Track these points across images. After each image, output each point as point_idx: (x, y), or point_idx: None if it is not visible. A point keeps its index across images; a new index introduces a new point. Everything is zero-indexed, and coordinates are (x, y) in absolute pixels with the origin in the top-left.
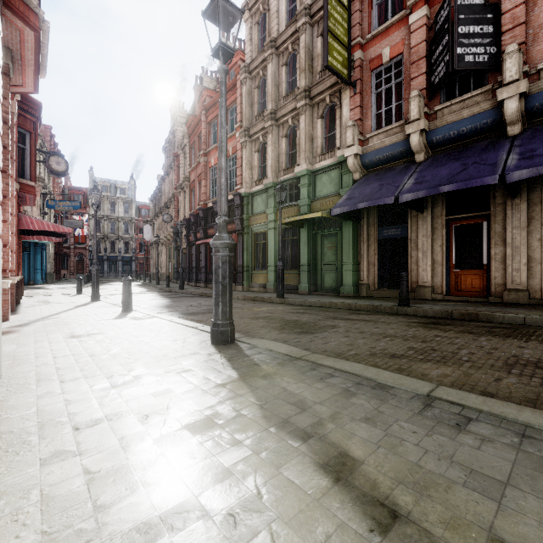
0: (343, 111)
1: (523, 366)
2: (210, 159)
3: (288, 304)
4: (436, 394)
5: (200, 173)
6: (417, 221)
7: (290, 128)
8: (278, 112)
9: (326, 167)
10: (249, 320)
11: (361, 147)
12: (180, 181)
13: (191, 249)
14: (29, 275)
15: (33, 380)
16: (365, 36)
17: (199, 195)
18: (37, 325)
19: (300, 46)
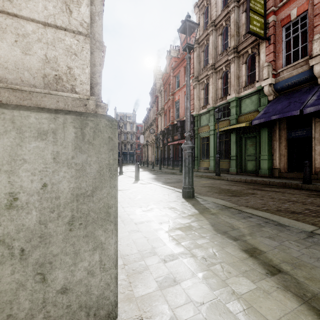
0: (260, 57)
1: None
2: (175, 96)
3: (222, 179)
4: (317, 232)
5: (170, 105)
6: (319, 125)
7: (224, 72)
8: (216, 64)
9: (248, 94)
10: (200, 187)
11: (274, 78)
12: (158, 110)
13: (164, 147)
14: None
15: None
16: (277, 5)
17: (169, 117)
18: None
19: (230, 21)
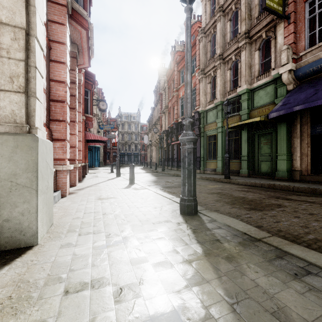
0: (277, 40)
1: None
2: (180, 92)
3: (233, 183)
4: None
5: (174, 102)
6: None
7: (233, 63)
8: (224, 53)
9: (262, 85)
10: (206, 194)
11: (295, 64)
12: (162, 108)
13: (168, 147)
14: (92, 162)
15: (65, 230)
16: None
17: (173, 115)
18: (87, 189)
19: (241, 3)
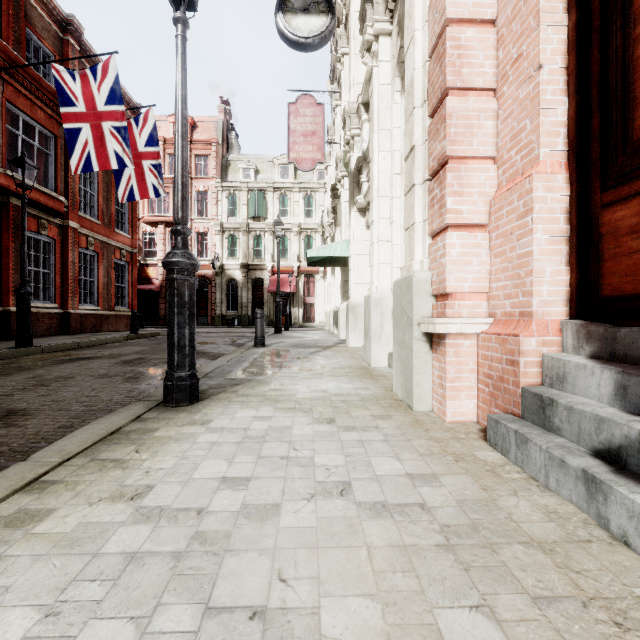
0: None
1: (135, 365)
2: None
3: None
4: (227, 360)
5: None
6: None
7: None
8: None
9: None
10: None
11: None
12: None
13: None
14: None
15: (380, 400)
16: None
17: None
18: None
19: None
